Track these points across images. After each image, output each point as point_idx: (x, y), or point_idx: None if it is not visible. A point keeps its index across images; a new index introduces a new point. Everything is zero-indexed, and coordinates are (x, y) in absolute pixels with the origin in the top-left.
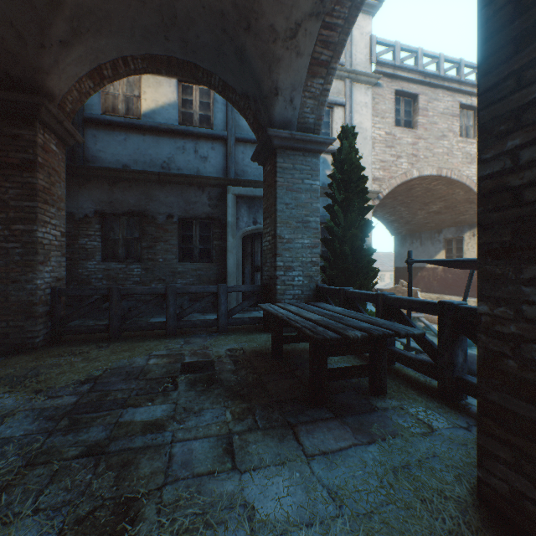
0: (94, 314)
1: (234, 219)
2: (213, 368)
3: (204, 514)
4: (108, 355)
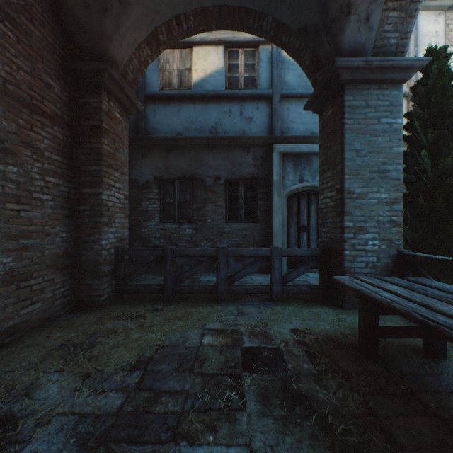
0: (153, 269)
1: (279, 177)
2: (285, 366)
3: None
4: (161, 323)
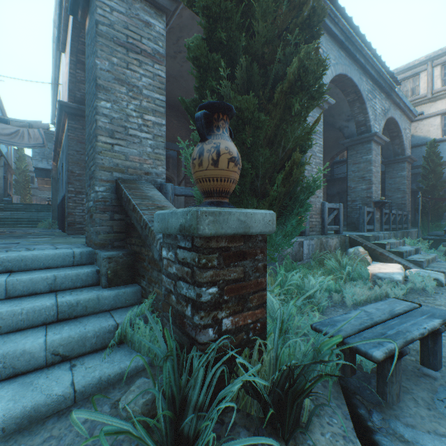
0: None
1: None
2: None
3: None
4: None
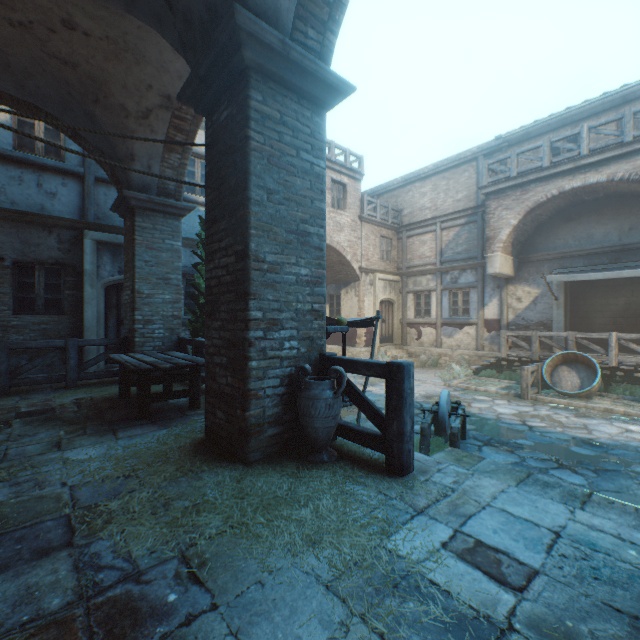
0: None
1: (93, 266)
2: (54, 412)
3: (33, 465)
4: None
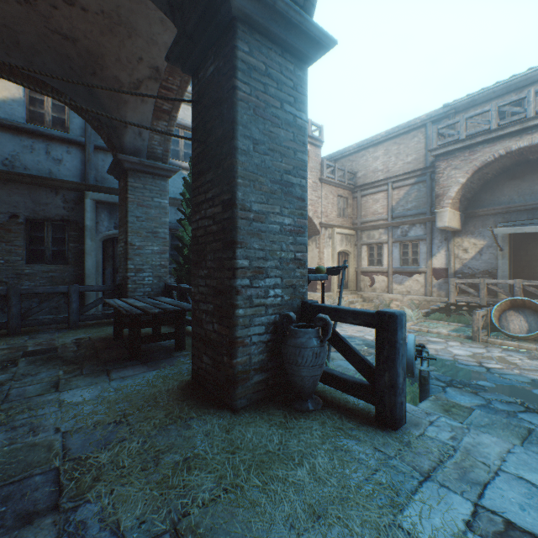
0: None
1: (93, 223)
2: (56, 351)
3: (31, 407)
4: None
